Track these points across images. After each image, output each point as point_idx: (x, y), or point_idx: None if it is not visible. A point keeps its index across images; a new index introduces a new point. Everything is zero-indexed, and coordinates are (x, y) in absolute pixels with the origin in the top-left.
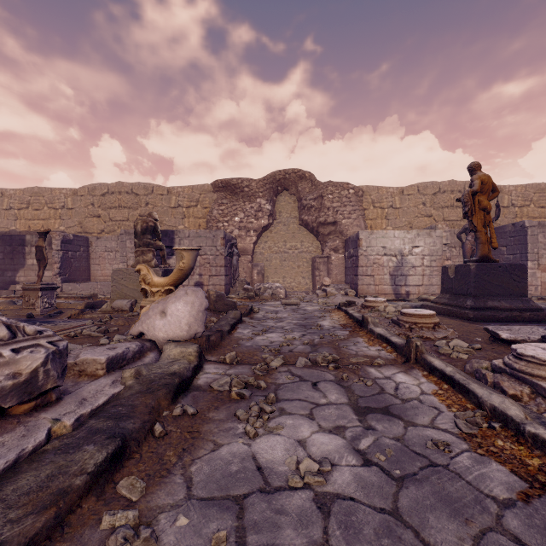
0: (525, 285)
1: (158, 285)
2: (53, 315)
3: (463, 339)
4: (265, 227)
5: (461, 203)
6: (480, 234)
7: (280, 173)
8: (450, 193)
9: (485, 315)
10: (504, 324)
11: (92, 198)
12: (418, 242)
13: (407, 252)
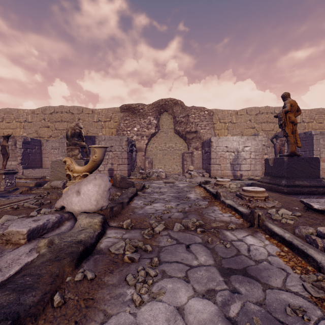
0: (318, 170)
1: (78, 171)
2: (11, 191)
3: (286, 207)
4: (153, 134)
5: (272, 120)
6: (290, 138)
7: (162, 101)
8: (265, 114)
9: (294, 190)
10: (308, 196)
11: (44, 115)
12: (247, 144)
13: (241, 150)
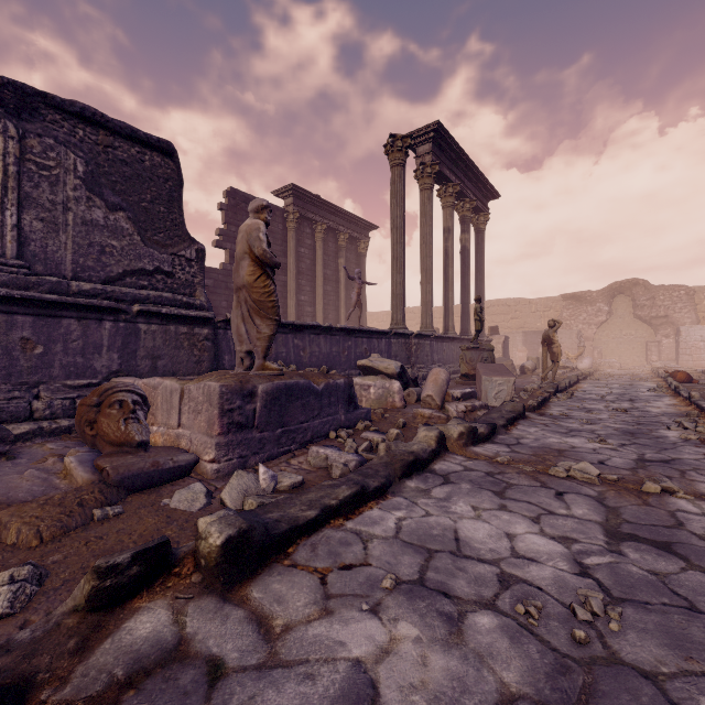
0: None
1: (572, 357)
2: None
3: None
4: (603, 322)
5: None
6: None
7: (616, 284)
8: None
9: None
10: None
11: None
12: None
13: None
